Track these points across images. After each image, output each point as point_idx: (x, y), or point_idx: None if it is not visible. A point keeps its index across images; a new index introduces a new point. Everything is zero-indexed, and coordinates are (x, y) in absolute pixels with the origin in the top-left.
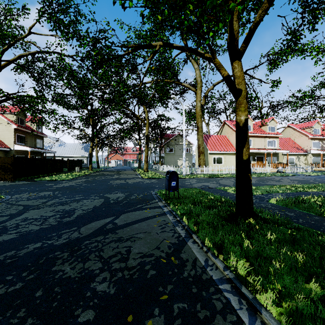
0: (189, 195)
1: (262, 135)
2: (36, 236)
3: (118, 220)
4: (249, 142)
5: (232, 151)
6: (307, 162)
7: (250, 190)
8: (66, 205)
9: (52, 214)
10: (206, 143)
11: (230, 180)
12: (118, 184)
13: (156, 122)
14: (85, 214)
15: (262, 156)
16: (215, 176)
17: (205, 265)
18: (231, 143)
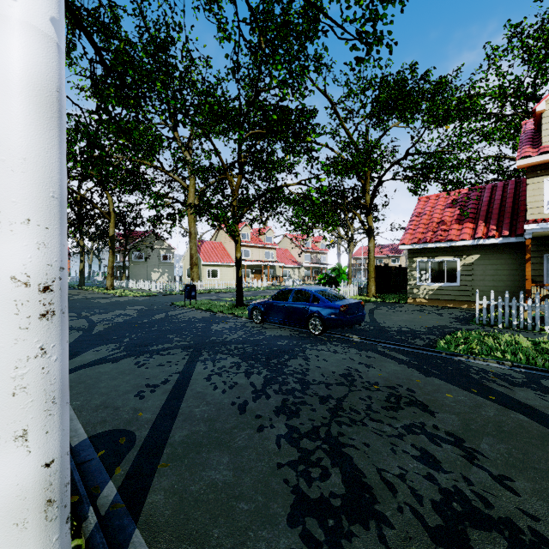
0: (203, 302)
1: (260, 246)
2: (137, 319)
3: (170, 313)
4: (247, 253)
5: (230, 262)
6: (301, 275)
7: (242, 292)
8: (110, 313)
9: (115, 316)
10: (199, 252)
11: (229, 294)
12: (110, 302)
13: (122, 214)
14: (141, 314)
15: (260, 269)
16: (213, 291)
17: (226, 316)
18: (228, 253)
